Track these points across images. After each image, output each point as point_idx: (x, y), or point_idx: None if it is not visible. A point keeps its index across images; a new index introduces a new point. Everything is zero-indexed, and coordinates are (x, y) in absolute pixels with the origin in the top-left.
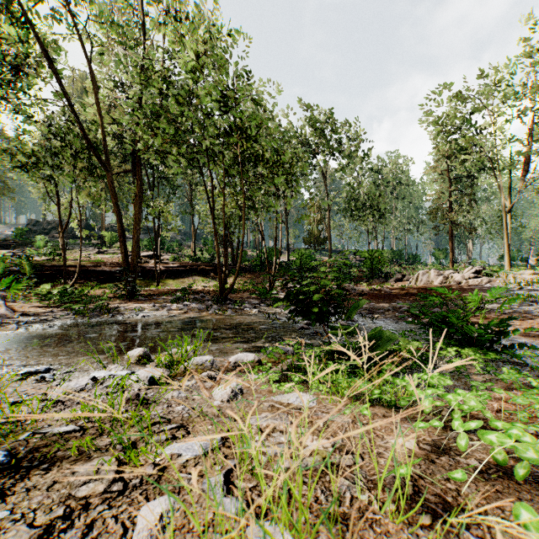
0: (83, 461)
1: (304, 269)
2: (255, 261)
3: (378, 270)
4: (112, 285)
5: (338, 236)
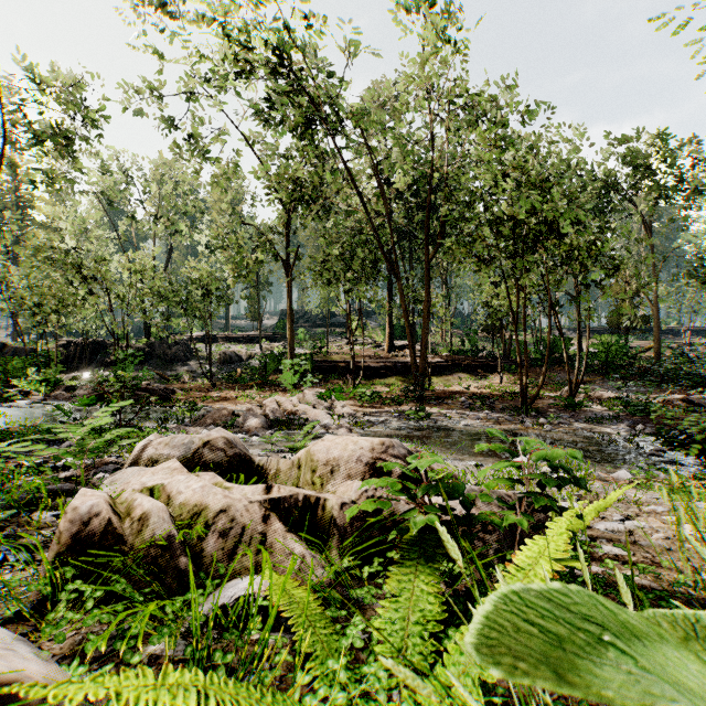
0: None
1: (612, 365)
2: (534, 354)
3: None
4: (383, 383)
5: (668, 309)
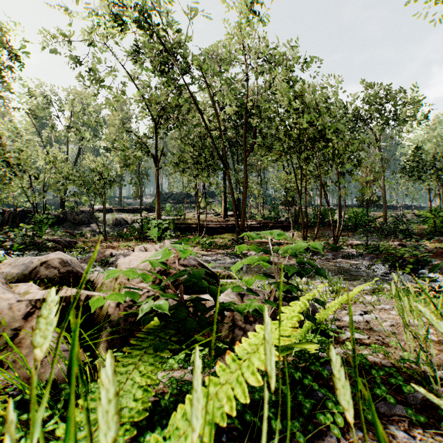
0: (353, 305)
1: (359, 225)
2: (313, 219)
3: (442, 229)
4: (219, 237)
5: (391, 193)
